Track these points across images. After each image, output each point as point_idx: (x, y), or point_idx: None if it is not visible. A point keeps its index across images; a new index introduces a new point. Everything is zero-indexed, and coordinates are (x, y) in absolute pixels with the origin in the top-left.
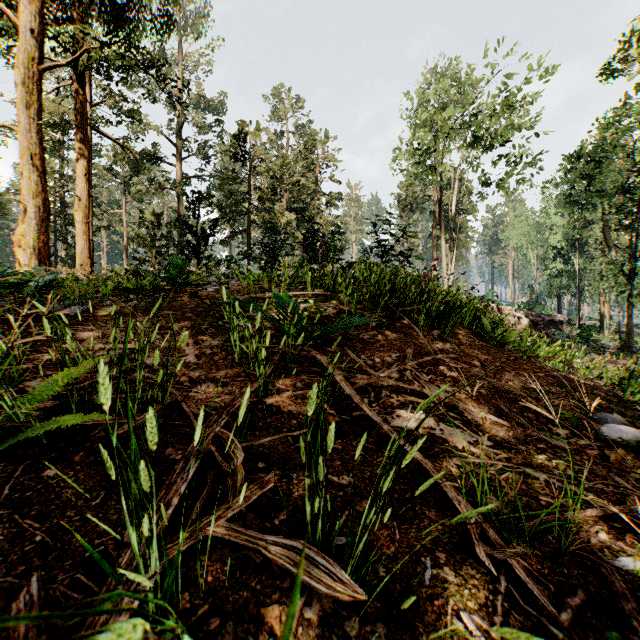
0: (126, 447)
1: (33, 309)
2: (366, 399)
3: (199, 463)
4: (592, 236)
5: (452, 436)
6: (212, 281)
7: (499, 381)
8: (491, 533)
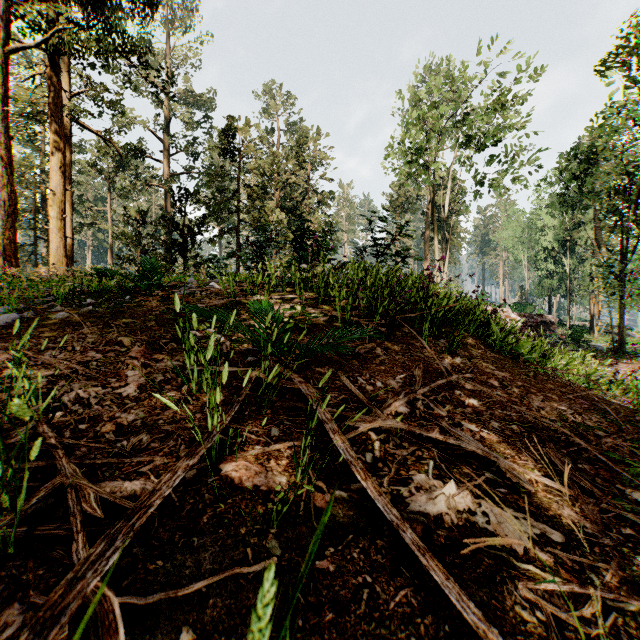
0: None
1: None
2: (369, 455)
3: None
4: (582, 237)
5: (503, 527)
6: (190, 282)
7: (530, 410)
8: None
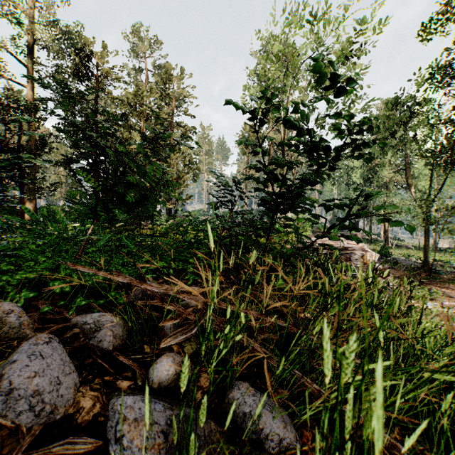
0: None
1: None
2: None
3: None
4: (380, 176)
5: None
6: None
7: None
8: None
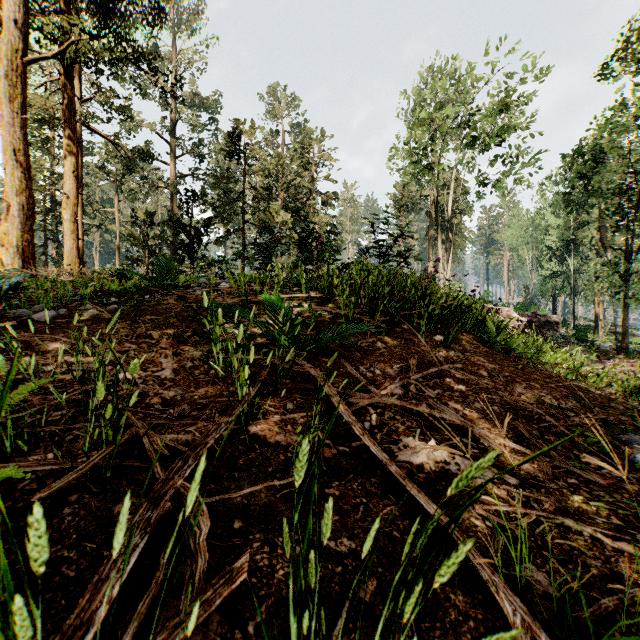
0: (63, 503)
1: (1, 314)
2: (367, 423)
3: (156, 526)
4: (587, 237)
5: None
6: (202, 282)
7: (511, 395)
8: (544, 638)
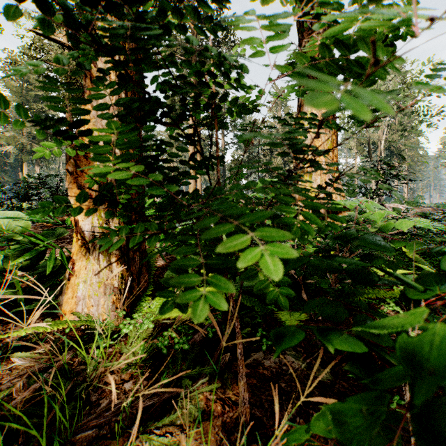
0: None
1: None
2: None
3: None
4: None
5: None
6: None
7: None
8: None
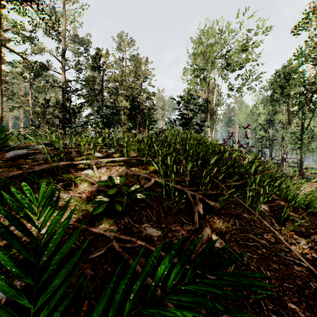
0: None
1: None
2: None
3: None
4: (278, 119)
5: None
6: (44, 143)
7: None
8: None
